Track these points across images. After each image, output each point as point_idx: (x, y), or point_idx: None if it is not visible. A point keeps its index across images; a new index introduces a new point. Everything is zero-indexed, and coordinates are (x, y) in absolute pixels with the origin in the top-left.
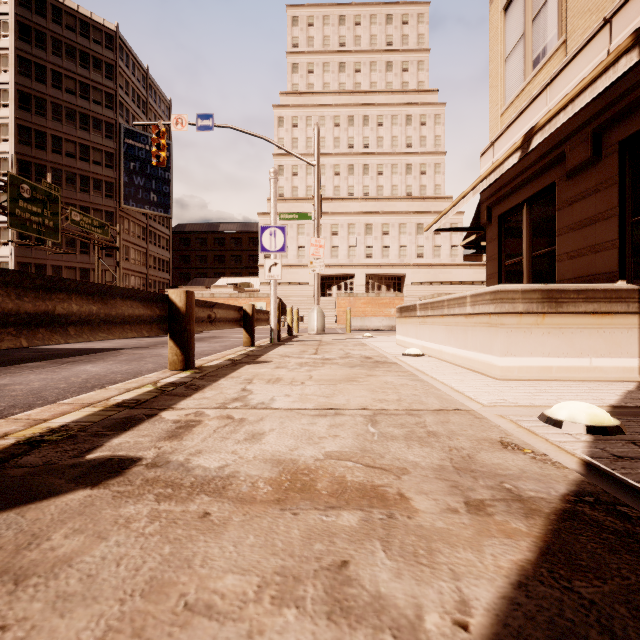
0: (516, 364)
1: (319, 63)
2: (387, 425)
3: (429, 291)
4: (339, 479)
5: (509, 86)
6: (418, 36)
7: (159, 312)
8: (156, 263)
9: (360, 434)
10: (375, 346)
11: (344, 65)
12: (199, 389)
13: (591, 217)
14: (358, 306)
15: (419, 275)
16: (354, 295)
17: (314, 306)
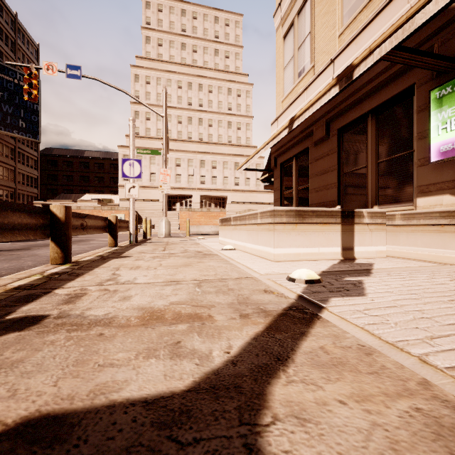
0: (282, 252)
1: (166, 40)
2: (207, 287)
3: (243, 208)
4: (178, 313)
5: (286, 85)
6: (236, 36)
7: (42, 221)
8: (24, 179)
9: (191, 292)
10: (205, 245)
11: (185, 45)
12: (79, 275)
13: (325, 169)
14: (195, 217)
15: (236, 197)
16: (192, 210)
17: (163, 217)
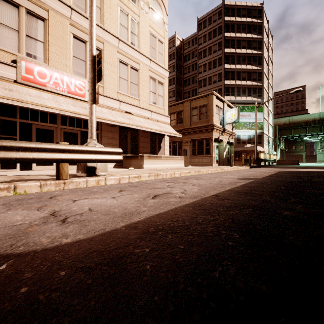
0: None
1: None
2: None
3: None
4: (15, 177)
5: None
6: None
7: None
8: None
9: None
10: None
11: None
12: None
13: None
14: None
15: None
16: None
17: None
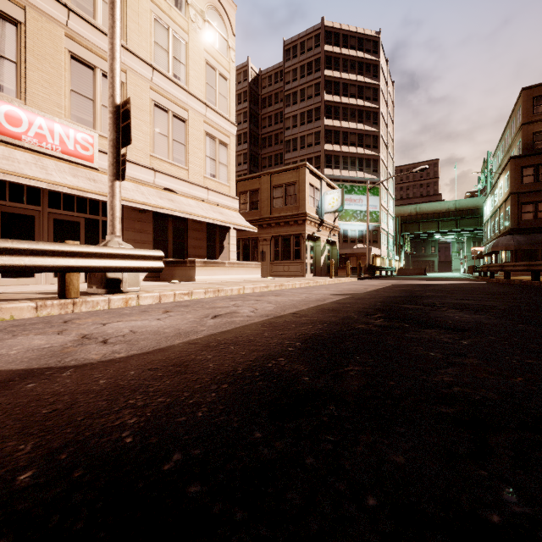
0: None
1: None
2: None
3: None
4: None
5: None
6: None
7: None
8: None
9: None
10: None
11: None
12: None
13: None
14: None
15: None
16: None
17: None
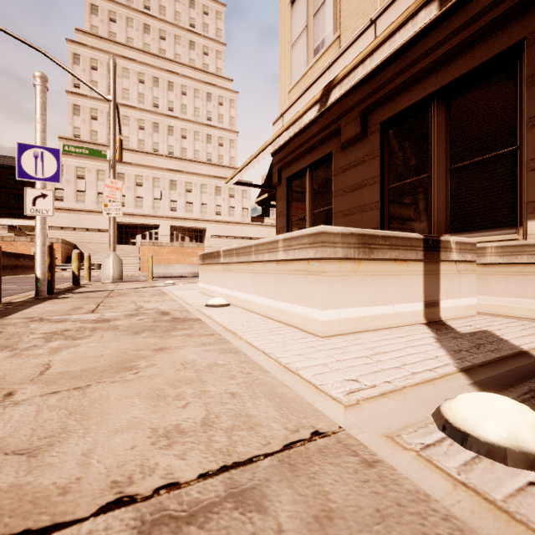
0: (337, 317)
1: (122, 15)
2: None
3: (226, 243)
4: None
5: (295, 68)
6: (217, 29)
7: None
8: None
9: None
10: (176, 295)
11: (149, 28)
12: None
13: (360, 183)
14: (163, 254)
15: (218, 230)
16: (159, 244)
17: (109, 252)
